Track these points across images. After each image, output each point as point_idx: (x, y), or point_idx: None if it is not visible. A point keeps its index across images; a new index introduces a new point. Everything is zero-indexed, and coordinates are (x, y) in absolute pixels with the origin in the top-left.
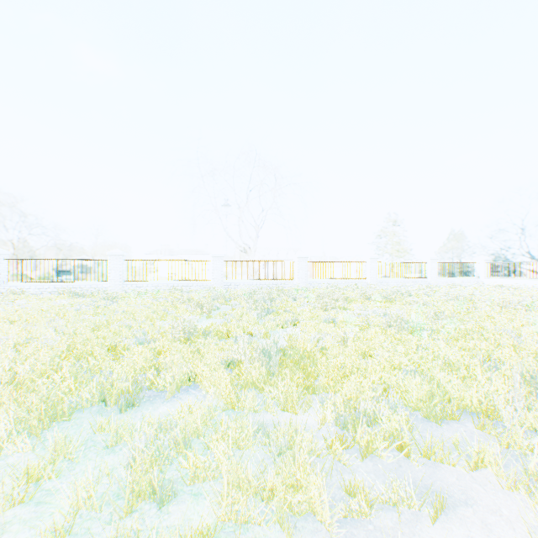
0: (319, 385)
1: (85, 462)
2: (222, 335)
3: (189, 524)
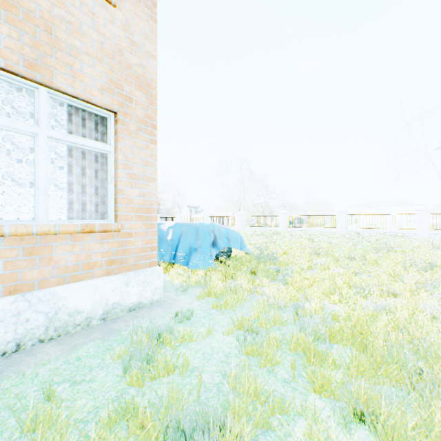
0: None
1: None
2: None
3: None
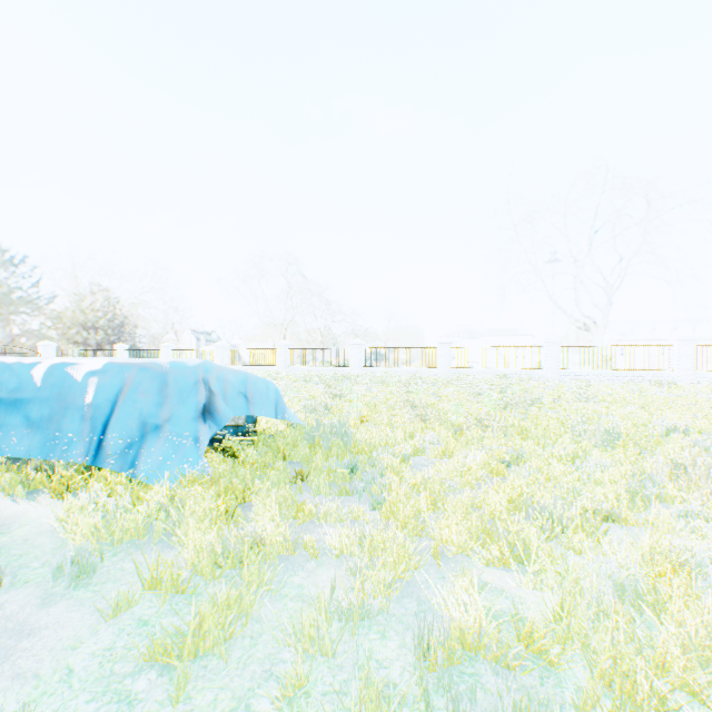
0: None
1: None
2: None
3: None
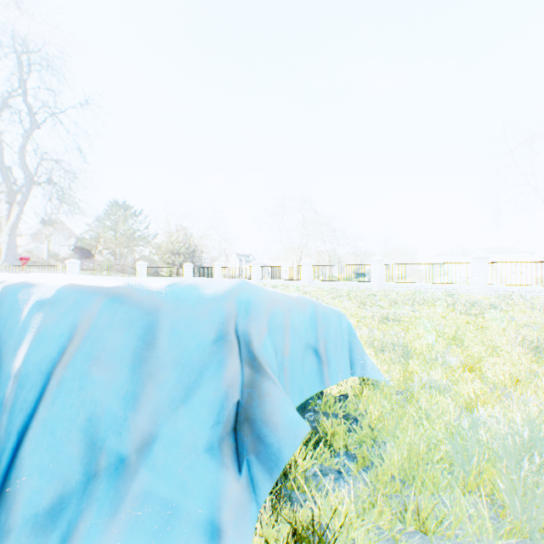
0: None
1: None
2: None
3: None
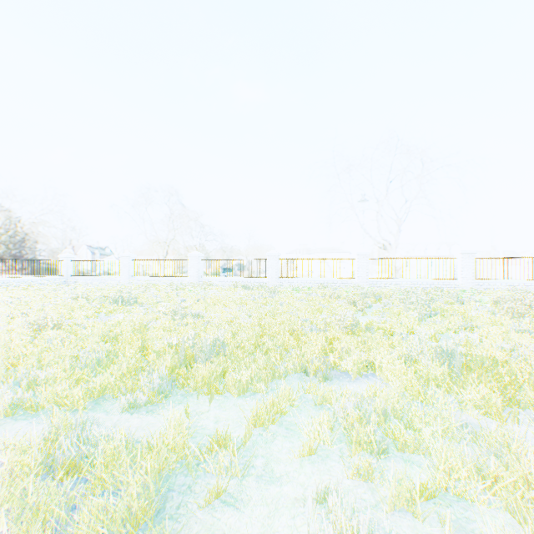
0: (527, 399)
1: (305, 411)
2: (383, 332)
3: (409, 480)
